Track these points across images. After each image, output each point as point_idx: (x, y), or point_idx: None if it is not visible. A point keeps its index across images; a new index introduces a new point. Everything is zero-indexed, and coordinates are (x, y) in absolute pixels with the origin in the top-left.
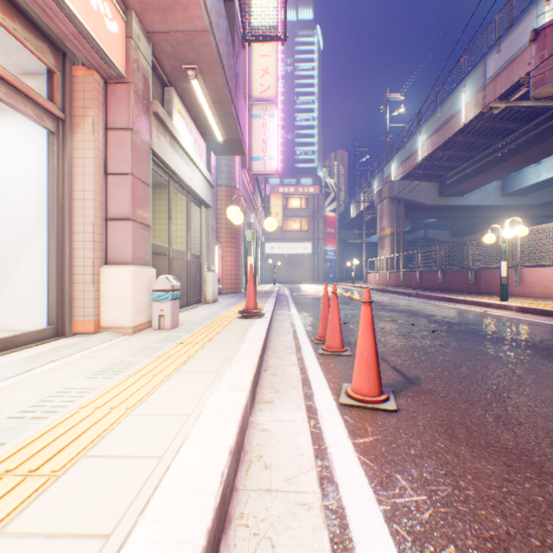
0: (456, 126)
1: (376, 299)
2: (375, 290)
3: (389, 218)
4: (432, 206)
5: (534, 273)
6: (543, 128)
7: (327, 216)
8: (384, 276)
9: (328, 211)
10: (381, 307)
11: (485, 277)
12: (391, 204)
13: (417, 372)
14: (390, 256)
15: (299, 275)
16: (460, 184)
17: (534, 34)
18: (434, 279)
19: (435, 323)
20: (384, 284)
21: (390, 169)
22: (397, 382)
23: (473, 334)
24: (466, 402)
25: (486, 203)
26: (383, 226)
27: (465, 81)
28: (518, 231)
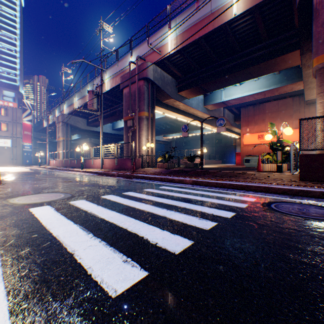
0: (87, 101)
1: (41, 171)
2: (49, 168)
3: (63, 132)
4: (85, 130)
5: (96, 161)
6: (114, 111)
7: (25, 123)
8: (58, 161)
9: (26, 120)
10: (37, 173)
11: (87, 162)
12: (64, 125)
13: (18, 182)
14: (60, 152)
15: (0, 161)
16: (94, 123)
17: (88, 91)
18: (75, 163)
19: (47, 176)
20: (58, 166)
21: (64, 107)
22: (10, 183)
23: (52, 177)
24: (21, 183)
25: (107, 132)
26: (60, 136)
27: (89, 84)
28: (86, 148)
